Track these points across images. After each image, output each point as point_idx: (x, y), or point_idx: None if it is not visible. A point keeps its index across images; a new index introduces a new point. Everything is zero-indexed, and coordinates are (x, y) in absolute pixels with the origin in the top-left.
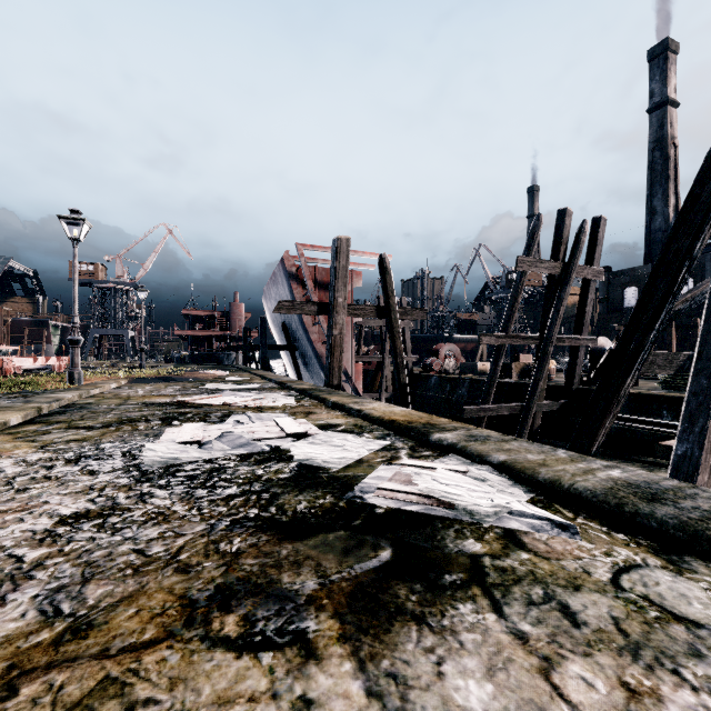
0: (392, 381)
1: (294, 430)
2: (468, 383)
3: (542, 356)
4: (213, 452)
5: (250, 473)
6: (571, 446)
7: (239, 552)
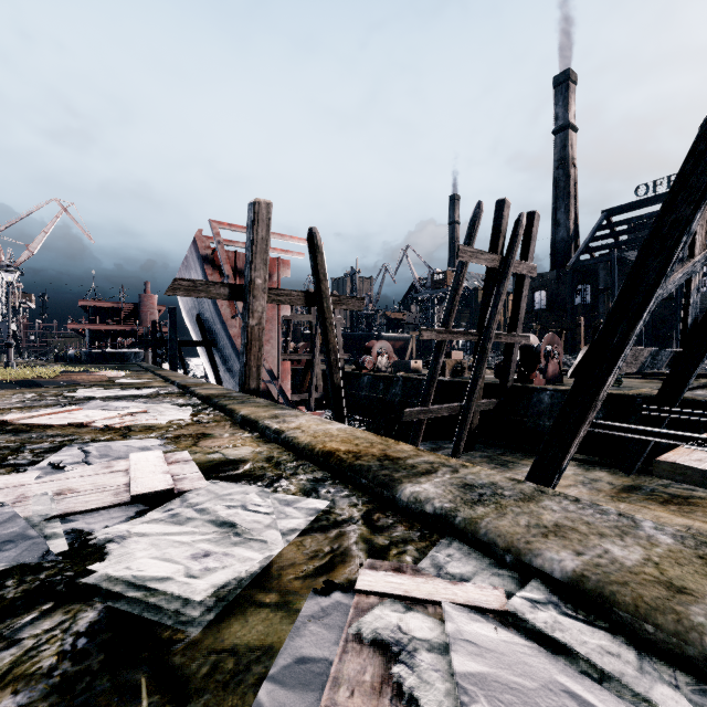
0: (323, 380)
1: (150, 485)
2: (402, 382)
3: (481, 352)
4: None
5: None
6: (539, 459)
7: None
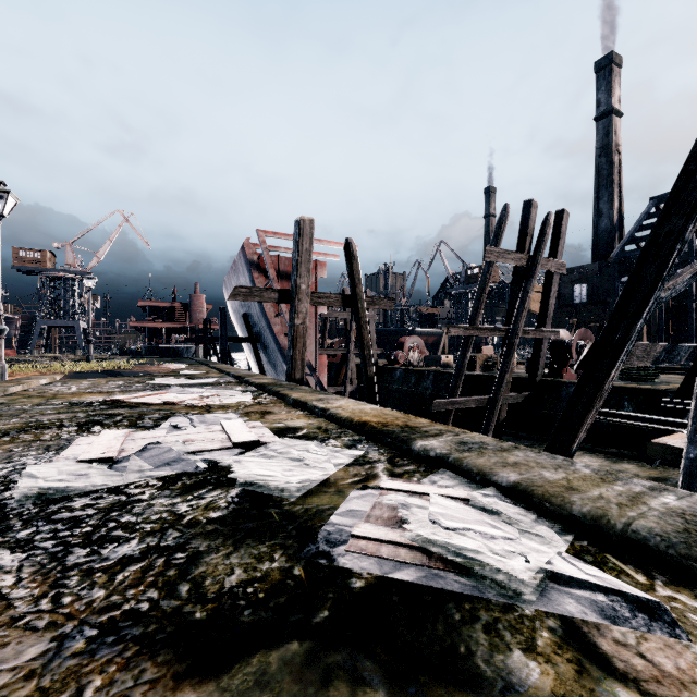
0: (357, 374)
1: (243, 438)
2: (433, 376)
3: (508, 348)
4: (126, 475)
5: (167, 511)
6: (551, 443)
7: None
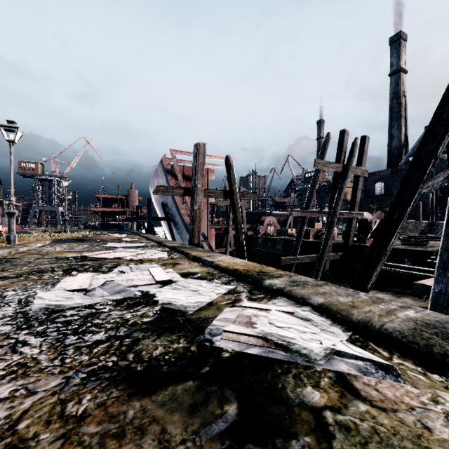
0: (234, 240)
1: (162, 278)
2: (282, 242)
3: (330, 224)
4: (94, 298)
5: (119, 318)
6: (354, 283)
7: (84, 416)
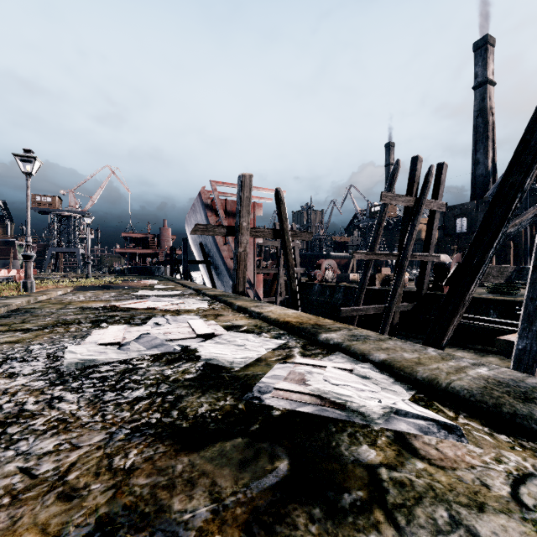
0: (285, 288)
1: (204, 331)
2: (343, 289)
3: (400, 268)
4: (130, 353)
5: (159, 374)
6: (426, 339)
7: (132, 469)
